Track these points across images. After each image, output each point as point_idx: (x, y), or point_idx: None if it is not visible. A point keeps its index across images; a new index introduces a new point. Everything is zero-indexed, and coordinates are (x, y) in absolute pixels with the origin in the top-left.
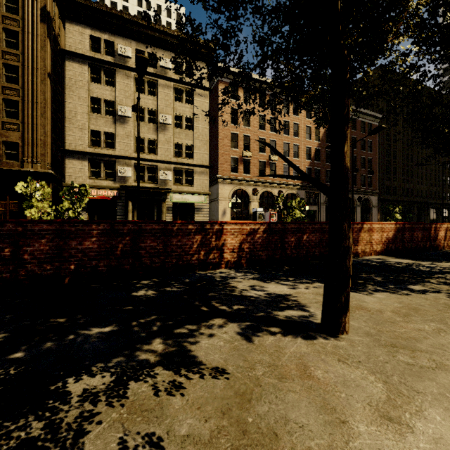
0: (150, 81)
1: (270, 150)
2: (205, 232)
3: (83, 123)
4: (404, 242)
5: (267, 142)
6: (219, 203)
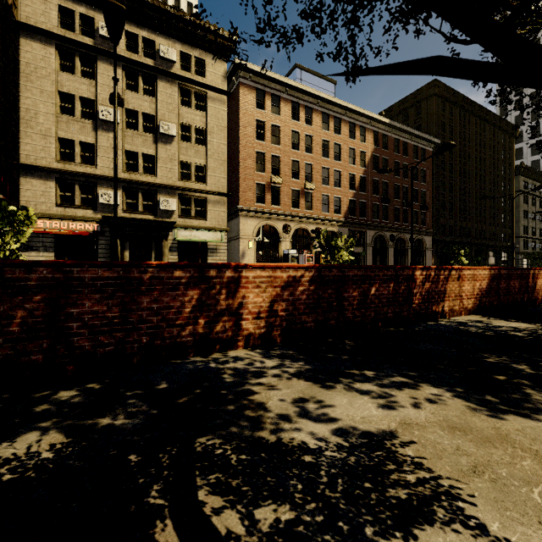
0: (147, 76)
1: (305, 177)
2: (207, 283)
3: (47, 127)
4: (500, 294)
5: (302, 165)
6: (240, 242)
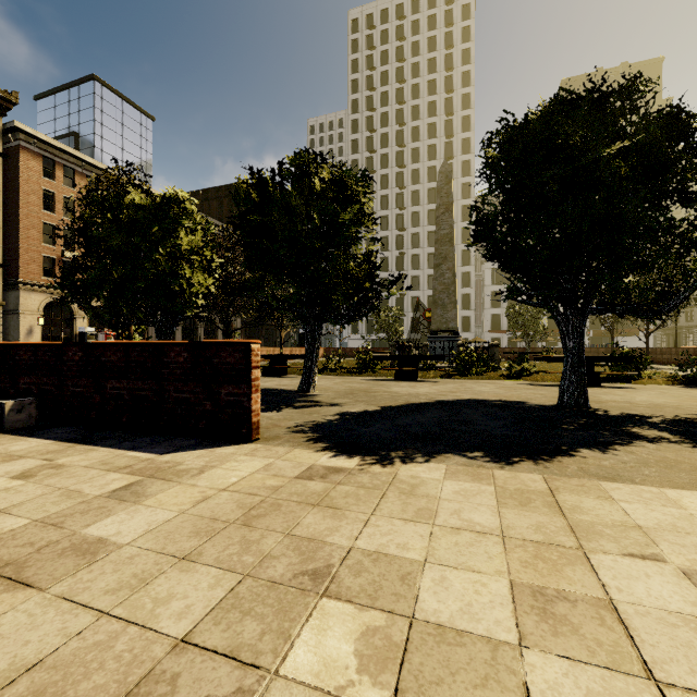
0: None
1: None
2: None
3: None
4: None
5: None
6: (20, 318)
